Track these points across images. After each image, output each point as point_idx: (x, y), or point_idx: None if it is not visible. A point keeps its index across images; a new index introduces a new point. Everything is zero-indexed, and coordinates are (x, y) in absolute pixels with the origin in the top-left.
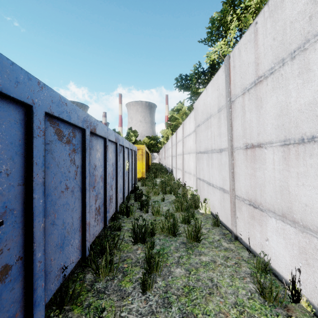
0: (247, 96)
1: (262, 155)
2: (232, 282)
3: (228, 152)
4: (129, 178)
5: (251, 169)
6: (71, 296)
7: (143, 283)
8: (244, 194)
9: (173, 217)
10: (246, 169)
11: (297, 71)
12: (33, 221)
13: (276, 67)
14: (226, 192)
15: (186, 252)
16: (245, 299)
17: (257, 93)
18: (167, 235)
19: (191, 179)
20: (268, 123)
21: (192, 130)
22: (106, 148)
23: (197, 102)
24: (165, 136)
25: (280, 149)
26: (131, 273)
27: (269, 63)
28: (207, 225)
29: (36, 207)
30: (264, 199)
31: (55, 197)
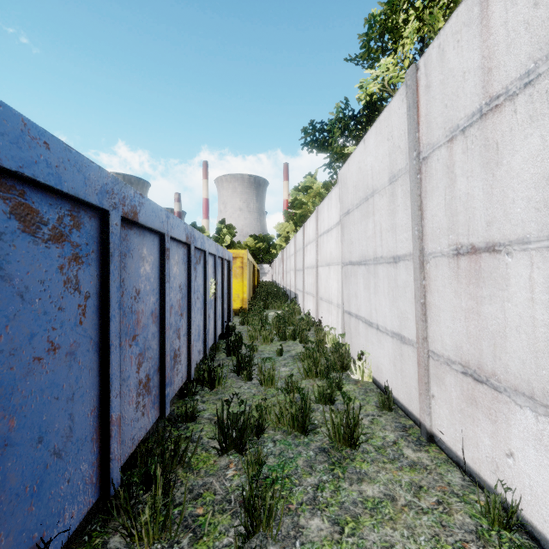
0: (459, 144)
1: (498, 269)
2: None
3: (414, 263)
4: (216, 312)
5: (468, 299)
6: None
7: None
8: (450, 350)
9: (301, 395)
10: (455, 298)
11: None
12: None
13: (540, 69)
14: (408, 342)
15: (329, 474)
16: None
17: (487, 133)
18: (290, 431)
19: (332, 312)
20: (515, 199)
21: (334, 222)
22: (165, 255)
23: (345, 167)
24: (283, 235)
25: None
26: (211, 532)
27: (521, 63)
28: (368, 407)
29: None
30: (503, 366)
31: (13, 375)
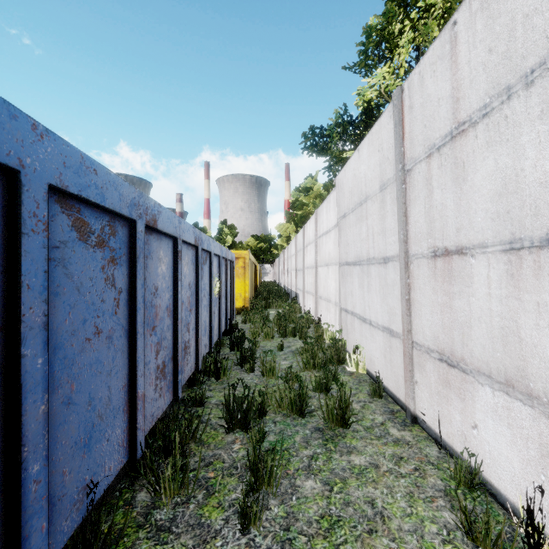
0: (436, 160)
1: (465, 269)
2: (412, 509)
3: (400, 264)
4: (221, 309)
5: (443, 295)
6: (106, 540)
7: (243, 513)
8: (429, 340)
9: (299, 381)
10: (433, 294)
11: (538, 109)
12: (20, 403)
13: (493, 104)
14: (396, 335)
15: (323, 448)
16: (437, 543)
17: (456, 153)
18: (289, 414)
19: (331, 310)
20: (477, 210)
21: (332, 224)
22: (177, 256)
23: (342, 173)
24: (284, 236)
25: (503, 258)
26: (221, 490)
27: (480, 97)
28: (360, 395)
29: (28, 374)
30: (469, 352)
31: (73, 351)
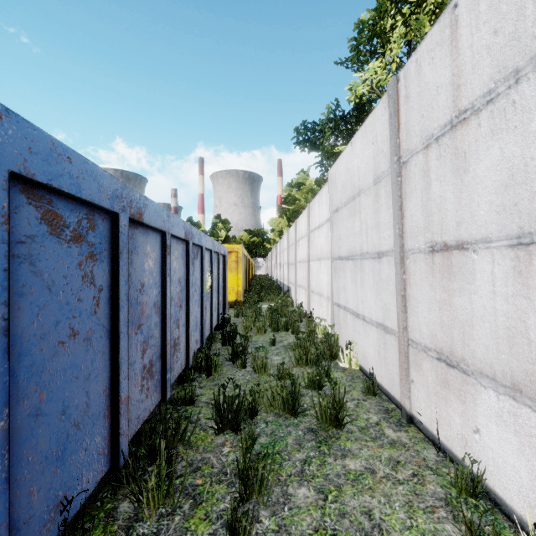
0: (434, 151)
1: (466, 264)
2: (411, 521)
3: (395, 259)
4: (213, 304)
5: (442, 292)
6: None
7: (231, 529)
8: (426, 338)
9: (291, 380)
10: (431, 290)
11: None
12: None
13: (499, 89)
14: (391, 331)
15: (316, 451)
16: None
17: (457, 143)
18: (281, 413)
19: (323, 304)
20: (480, 203)
21: (325, 218)
22: (166, 251)
23: (334, 167)
24: (276, 230)
25: (509, 254)
26: (209, 499)
27: (484, 83)
28: (354, 392)
29: None
30: (471, 352)
31: (43, 356)
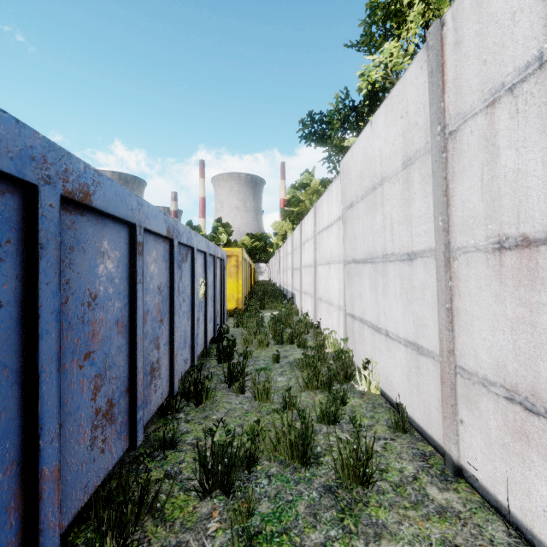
0: (505, 107)
1: None
2: None
3: (437, 260)
4: (207, 314)
5: (517, 306)
6: None
7: None
8: (487, 368)
9: (301, 418)
10: (497, 303)
11: None
12: None
13: None
14: (427, 353)
15: (339, 527)
16: None
17: None
18: (288, 463)
19: (333, 314)
20: None
21: (335, 217)
22: (135, 250)
23: (348, 156)
24: (280, 234)
25: None
26: None
27: None
28: (378, 427)
29: None
30: None
31: None
